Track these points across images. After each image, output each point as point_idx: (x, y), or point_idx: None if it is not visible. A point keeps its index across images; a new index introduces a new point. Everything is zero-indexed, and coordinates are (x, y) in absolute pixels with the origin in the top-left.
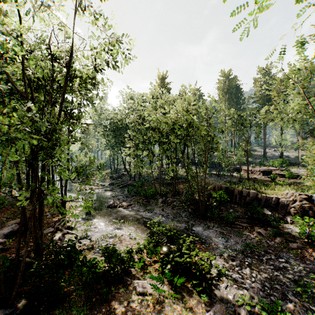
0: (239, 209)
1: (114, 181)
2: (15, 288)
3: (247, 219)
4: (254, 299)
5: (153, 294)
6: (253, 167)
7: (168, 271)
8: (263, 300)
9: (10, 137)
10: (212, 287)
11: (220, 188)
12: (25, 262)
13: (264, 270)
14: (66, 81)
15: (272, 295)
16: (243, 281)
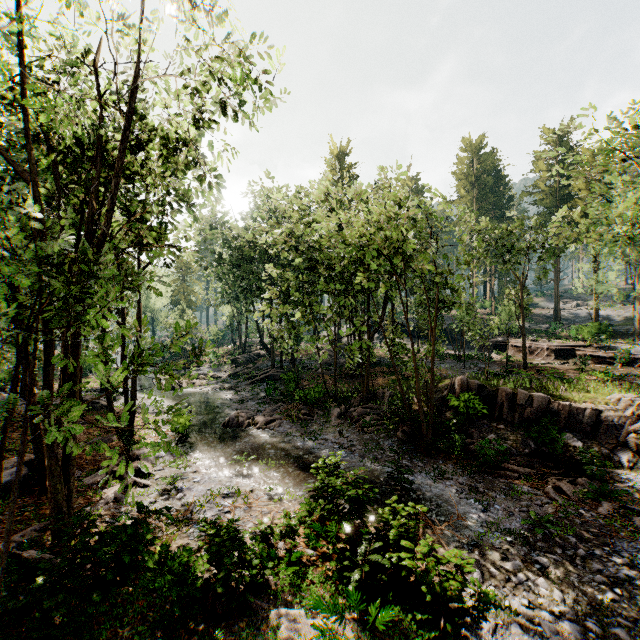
0: (509, 435)
1: (240, 370)
2: None
3: (529, 456)
4: None
5: None
6: (533, 341)
7: (354, 587)
8: None
9: None
10: (461, 627)
11: (466, 388)
12: (27, 559)
13: (580, 585)
14: (122, 146)
15: None
16: (534, 613)
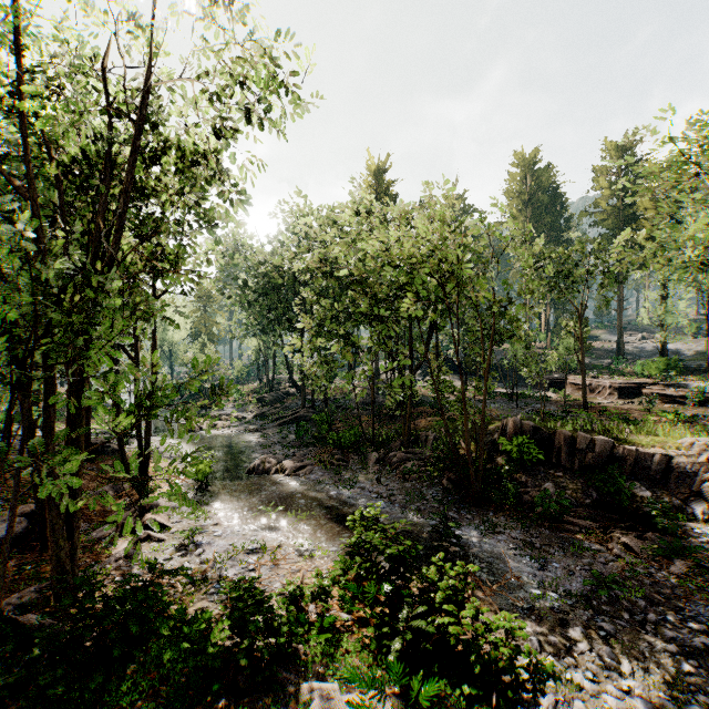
0: (568, 483)
1: (267, 410)
2: None
3: (591, 508)
4: None
5: None
6: (594, 378)
7: (395, 658)
8: None
9: None
10: (516, 704)
11: (519, 430)
12: (25, 625)
13: (651, 656)
14: (133, 158)
15: None
16: (600, 688)
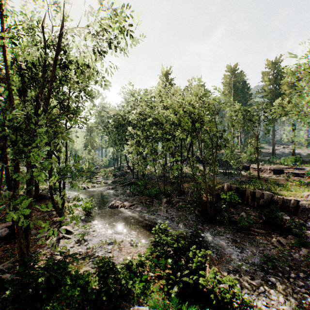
0: (252, 213)
1: (117, 179)
2: None
3: (262, 224)
4: None
5: None
6: (262, 165)
7: (174, 295)
8: None
9: None
10: None
11: (229, 189)
12: (4, 279)
13: (293, 294)
14: (54, 65)
15: None
16: (269, 309)
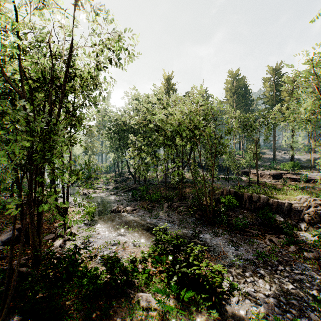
0: (249, 215)
1: (119, 185)
2: (6, 304)
3: (258, 225)
4: (269, 316)
5: (158, 308)
6: (262, 171)
7: (174, 283)
8: (279, 318)
9: (5, 139)
10: (223, 301)
11: (228, 193)
12: (22, 272)
13: (278, 282)
14: (66, 79)
15: (289, 311)
16: (256, 295)
